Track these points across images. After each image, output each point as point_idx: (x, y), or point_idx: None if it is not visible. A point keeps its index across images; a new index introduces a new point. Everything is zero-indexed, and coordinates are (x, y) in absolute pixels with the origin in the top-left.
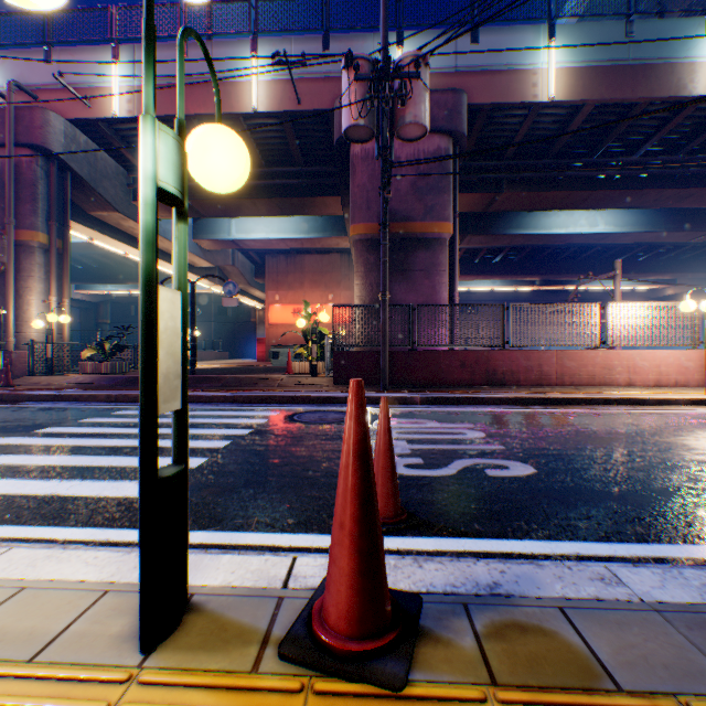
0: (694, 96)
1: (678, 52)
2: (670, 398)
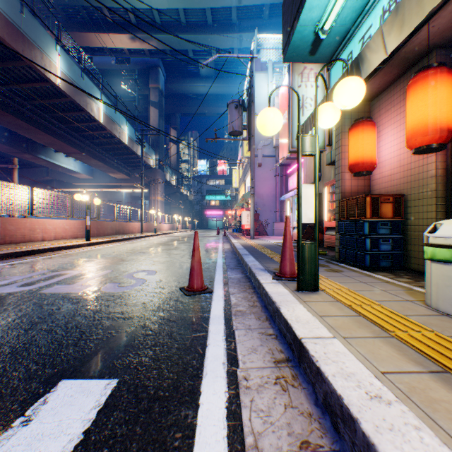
0: (53, 81)
1: (47, 50)
2: (83, 243)
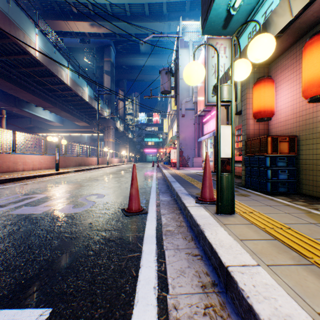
0: (32, 54)
1: (28, 31)
2: (53, 173)
